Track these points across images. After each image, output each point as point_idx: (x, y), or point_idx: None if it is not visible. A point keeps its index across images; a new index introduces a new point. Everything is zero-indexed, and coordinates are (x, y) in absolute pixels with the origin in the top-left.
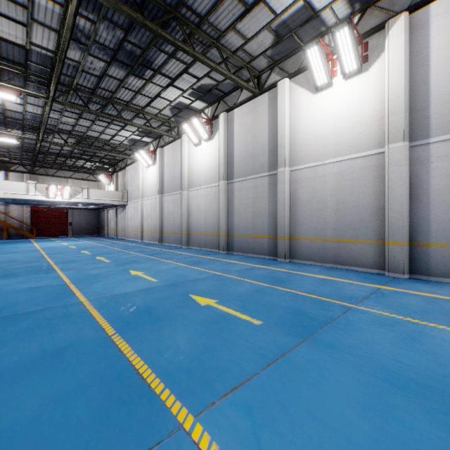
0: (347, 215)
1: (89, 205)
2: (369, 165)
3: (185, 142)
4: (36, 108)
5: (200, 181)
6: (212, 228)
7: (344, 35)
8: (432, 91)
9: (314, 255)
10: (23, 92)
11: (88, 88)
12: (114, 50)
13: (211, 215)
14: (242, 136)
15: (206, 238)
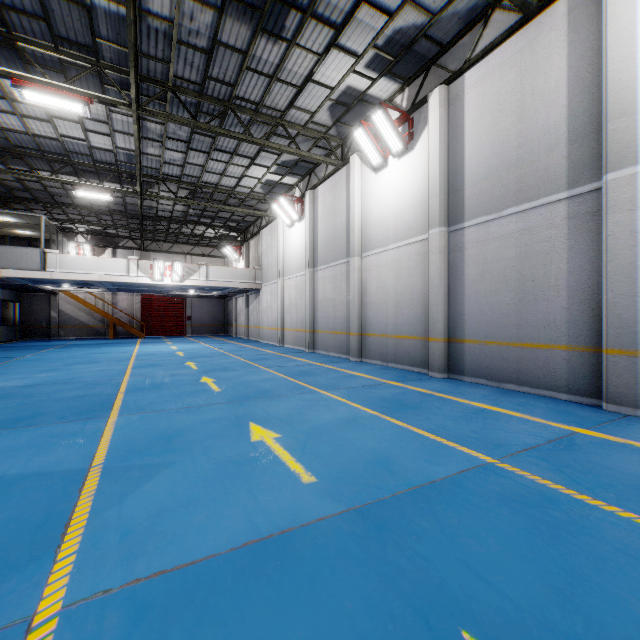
0: None
1: (210, 291)
2: None
3: (355, 168)
4: (127, 140)
5: (385, 235)
6: (411, 326)
7: None
8: None
9: None
10: (93, 97)
11: (193, 83)
12: None
13: (410, 300)
14: (486, 123)
15: (397, 344)
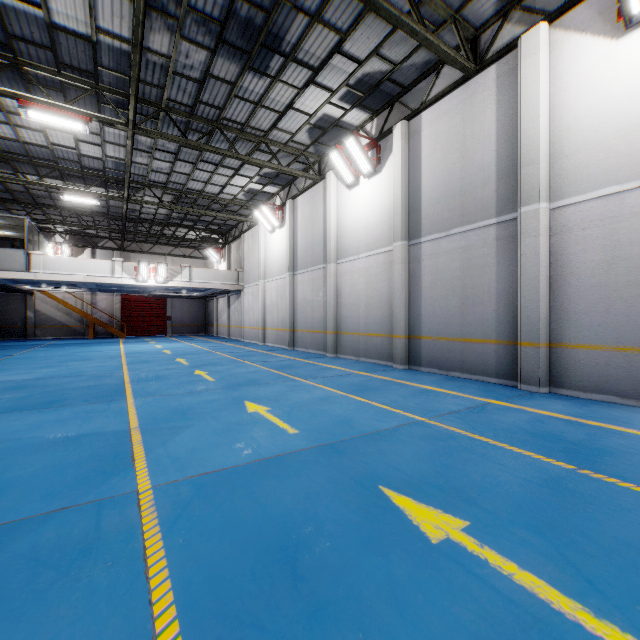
0: None
1: (192, 292)
2: None
3: (331, 184)
4: (117, 150)
5: (357, 245)
6: (379, 325)
7: None
8: None
9: (616, 383)
10: (93, 117)
11: (185, 106)
12: (220, 23)
13: (378, 302)
14: (438, 157)
15: (368, 340)
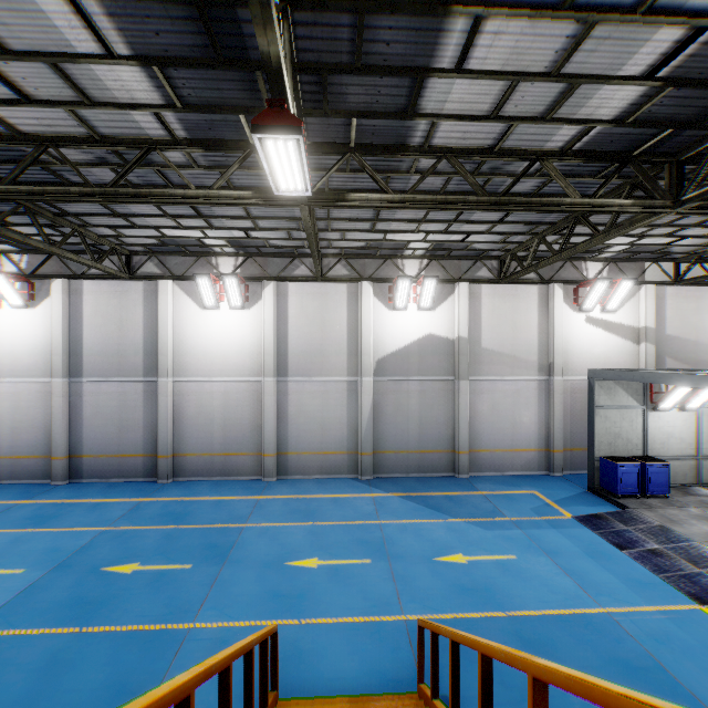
0: (233, 431)
1: None
2: (250, 389)
3: None
4: None
5: (1, 368)
6: (34, 448)
7: (232, 282)
8: (290, 344)
9: (202, 470)
10: None
11: None
12: None
13: (32, 427)
14: (99, 321)
15: (17, 463)
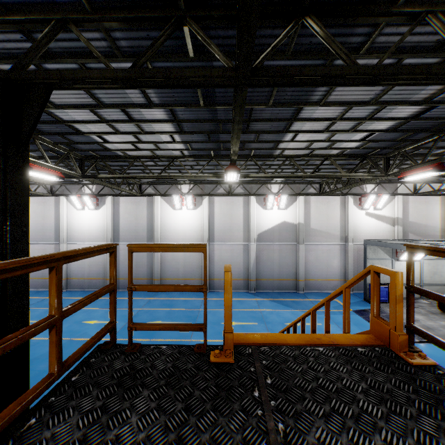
0: (188, 268)
1: None
2: None
3: (64, 203)
4: None
5: (83, 237)
6: (98, 274)
7: (189, 198)
8: (215, 226)
9: None
10: None
11: None
12: None
13: (97, 265)
14: (127, 216)
15: (90, 281)
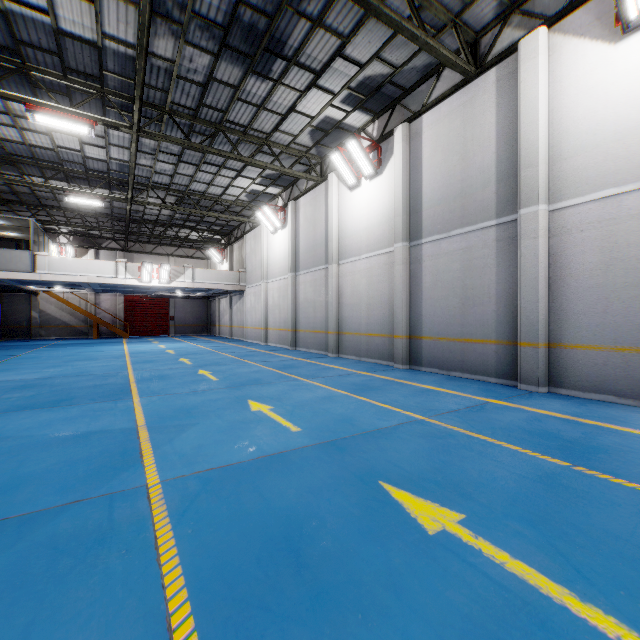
0: None
1: (195, 292)
2: None
3: (333, 185)
4: (121, 152)
5: (359, 246)
6: (381, 325)
7: None
8: None
9: (614, 382)
10: (98, 120)
11: (189, 109)
12: (223, 28)
13: (379, 303)
14: (438, 159)
15: (369, 341)
